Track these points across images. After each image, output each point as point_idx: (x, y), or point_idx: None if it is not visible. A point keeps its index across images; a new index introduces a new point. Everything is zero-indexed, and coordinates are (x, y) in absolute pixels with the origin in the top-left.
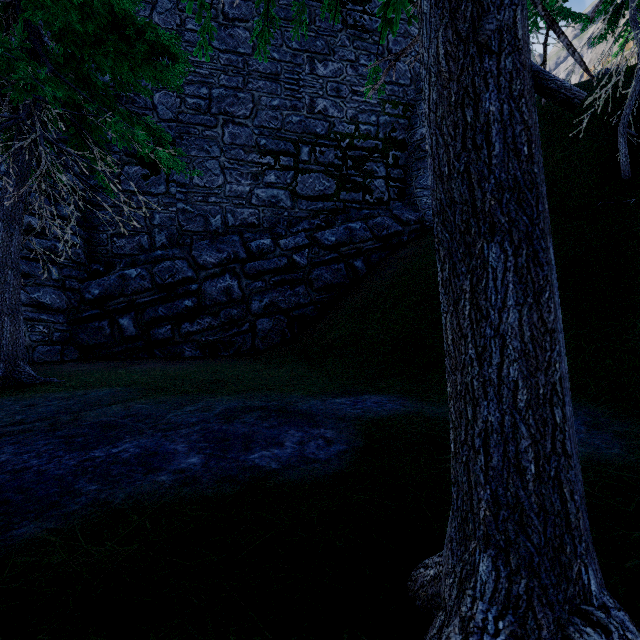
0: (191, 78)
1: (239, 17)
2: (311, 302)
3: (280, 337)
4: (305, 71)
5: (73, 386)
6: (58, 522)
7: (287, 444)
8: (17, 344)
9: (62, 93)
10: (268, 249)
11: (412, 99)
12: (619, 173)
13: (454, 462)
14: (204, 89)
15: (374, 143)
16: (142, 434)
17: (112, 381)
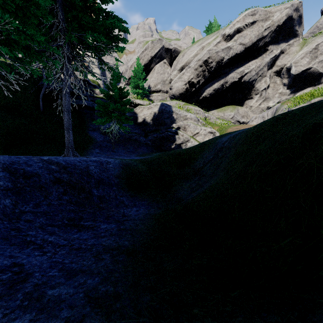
0: None
1: None
2: None
3: None
4: None
5: None
6: None
7: None
8: None
9: None
10: None
11: None
12: (40, 108)
13: (67, 145)
14: None
15: None
16: None
17: None
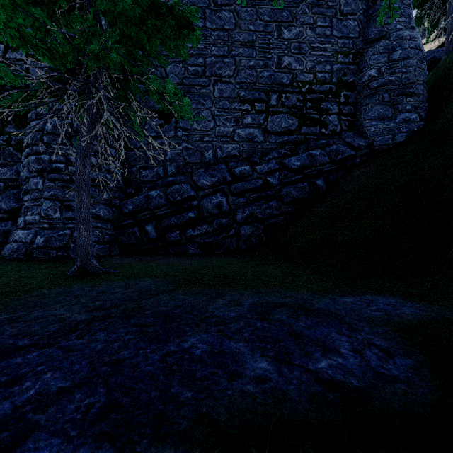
0: (191, 52)
1: (225, 3)
2: (281, 213)
3: (257, 240)
4: (274, 36)
5: (125, 276)
6: (177, 447)
7: (343, 351)
8: (88, 244)
9: (118, 61)
10: (248, 173)
11: (360, 48)
12: None
13: None
14: (200, 59)
15: (328, 87)
16: (198, 327)
17: (150, 273)
